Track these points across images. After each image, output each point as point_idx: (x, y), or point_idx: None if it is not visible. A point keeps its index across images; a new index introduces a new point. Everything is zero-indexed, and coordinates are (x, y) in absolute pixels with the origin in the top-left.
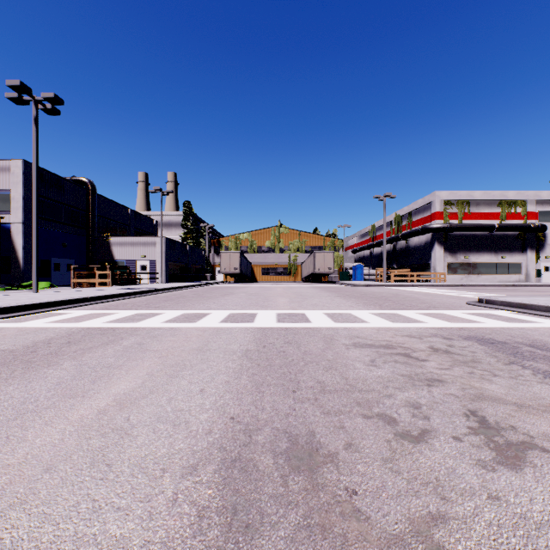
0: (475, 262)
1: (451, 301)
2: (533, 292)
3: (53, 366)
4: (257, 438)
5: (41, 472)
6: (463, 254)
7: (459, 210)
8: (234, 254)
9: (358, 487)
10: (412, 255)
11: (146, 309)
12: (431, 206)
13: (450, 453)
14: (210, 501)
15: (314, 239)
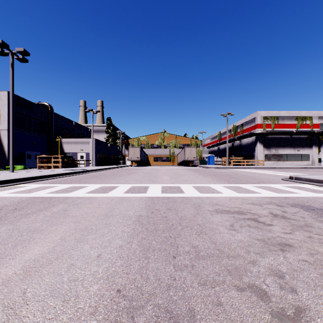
0: (281, 154)
1: (271, 177)
2: (319, 172)
3: None
4: (139, 321)
5: None
6: (274, 149)
7: (272, 122)
8: (136, 149)
9: None
10: (243, 149)
11: (78, 183)
12: (255, 120)
13: None
14: None
15: (185, 140)
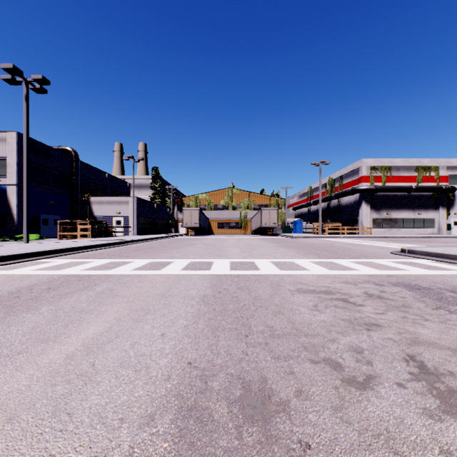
0: (396, 218)
1: (378, 251)
2: (445, 243)
3: (32, 311)
4: (212, 385)
5: (3, 422)
6: (386, 211)
7: (382, 174)
8: (194, 211)
9: (311, 440)
10: (343, 212)
11: (119, 258)
12: (359, 171)
13: (396, 401)
14: (165, 456)
15: (261, 198)
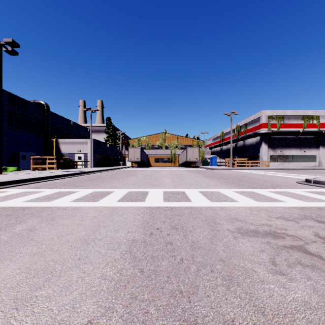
0: (287, 154)
1: (284, 180)
2: None
3: None
4: None
5: None
6: (280, 149)
7: (277, 122)
8: (137, 149)
9: None
10: (247, 150)
11: (67, 188)
12: (260, 119)
13: None
14: None
15: (186, 140)
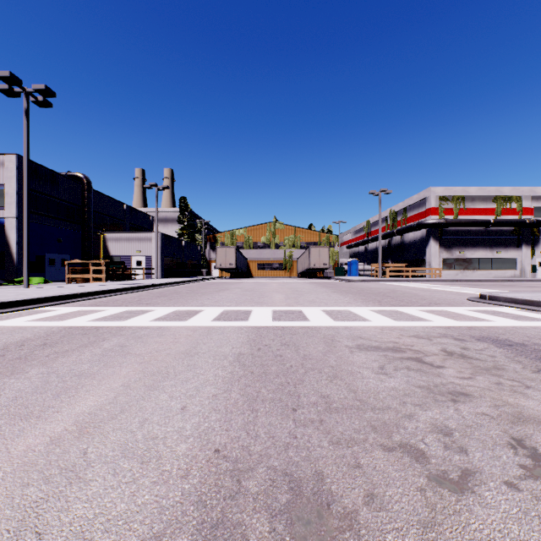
0: (470, 258)
1: (451, 297)
2: (531, 288)
3: (17, 374)
4: (248, 485)
5: None
6: (458, 250)
7: (454, 205)
8: (229, 250)
9: None
10: (407, 251)
11: (137, 306)
12: (427, 202)
13: (510, 511)
14: None
15: (310, 235)
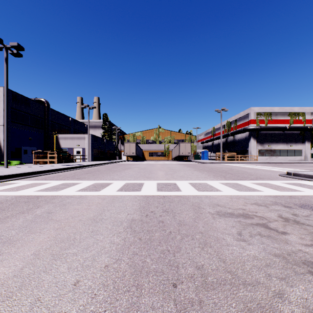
0: (275, 149)
1: (268, 173)
2: None
3: None
4: None
5: None
6: (268, 144)
7: (265, 118)
8: (132, 144)
9: None
10: (237, 145)
11: (71, 180)
12: (249, 116)
13: None
14: None
15: (179, 135)
